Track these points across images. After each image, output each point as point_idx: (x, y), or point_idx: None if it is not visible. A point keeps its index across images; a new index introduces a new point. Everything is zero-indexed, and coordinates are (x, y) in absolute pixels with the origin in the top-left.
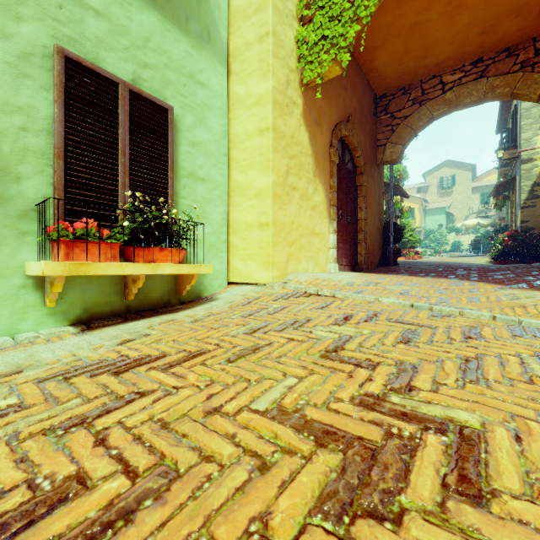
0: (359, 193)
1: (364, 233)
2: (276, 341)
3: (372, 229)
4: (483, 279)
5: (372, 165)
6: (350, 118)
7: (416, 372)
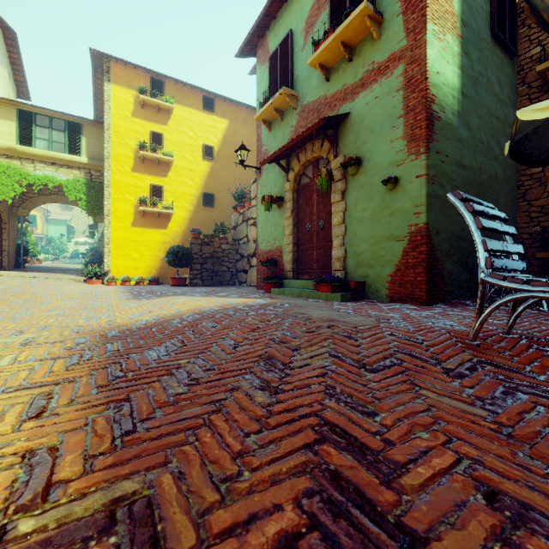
0: (5, 232)
1: (8, 252)
2: (5, 282)
3: (11, 250)
4: (62, 273)
5: (11, 217)
6: (2, 201)
7: (36, 282)
